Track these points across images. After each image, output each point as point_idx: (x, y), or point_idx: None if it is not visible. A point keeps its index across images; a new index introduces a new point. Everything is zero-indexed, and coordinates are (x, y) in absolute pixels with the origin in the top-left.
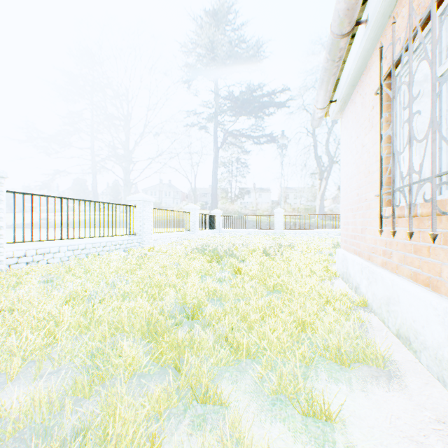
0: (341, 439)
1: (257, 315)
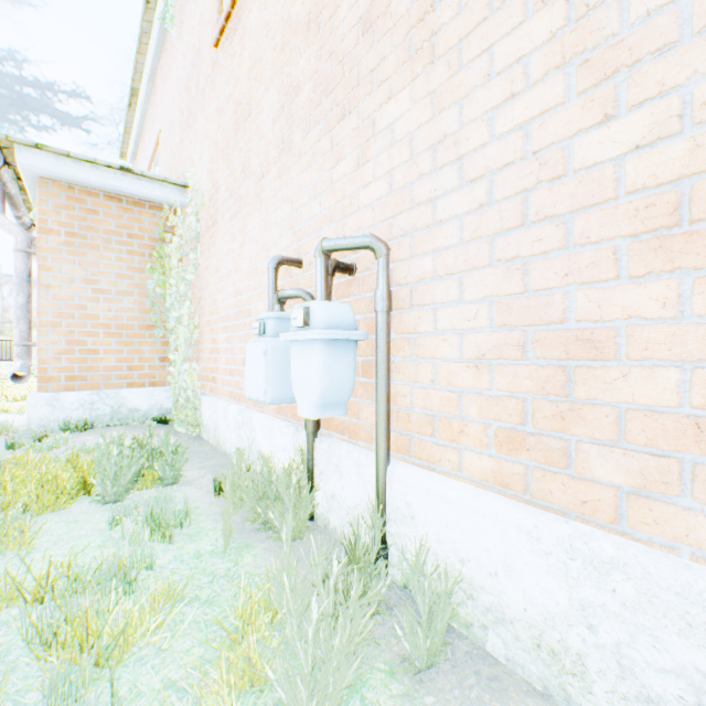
0: None
1: None
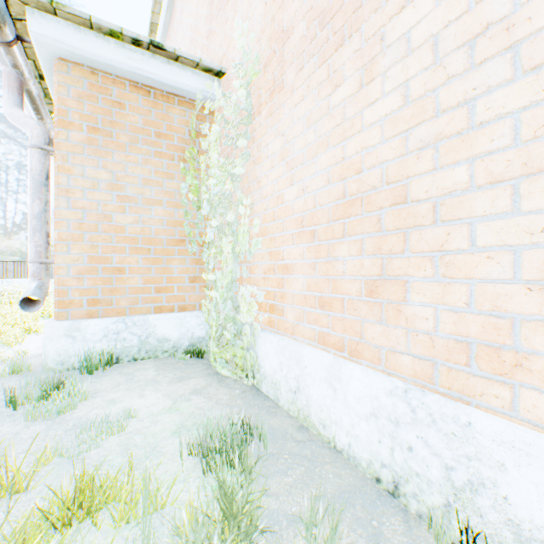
0: (39, 322)
1: (20, 314)
